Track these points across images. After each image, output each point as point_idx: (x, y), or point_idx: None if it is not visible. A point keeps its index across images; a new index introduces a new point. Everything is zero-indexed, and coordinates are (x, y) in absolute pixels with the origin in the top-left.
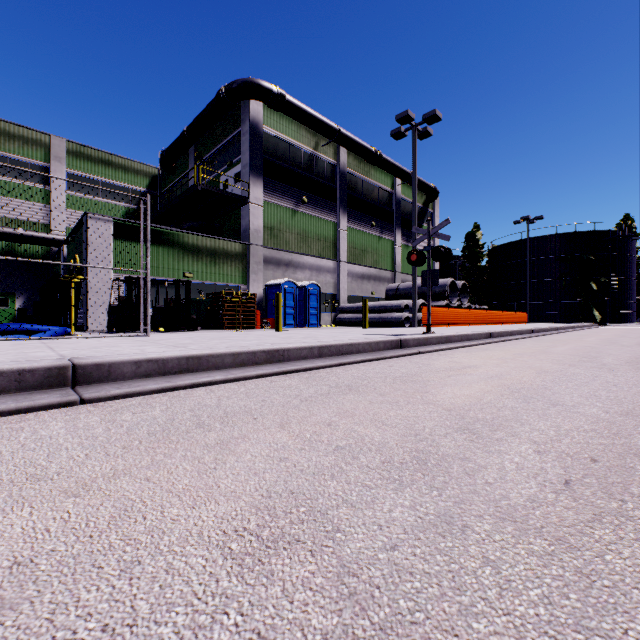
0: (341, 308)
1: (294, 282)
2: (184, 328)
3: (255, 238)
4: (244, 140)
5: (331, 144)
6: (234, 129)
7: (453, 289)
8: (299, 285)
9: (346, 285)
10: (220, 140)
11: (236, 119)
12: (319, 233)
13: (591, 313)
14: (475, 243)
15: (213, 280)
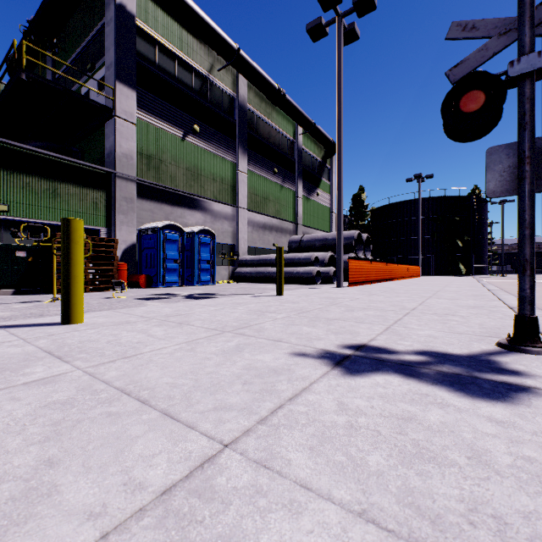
0: (241, 261)
1: (179, 226)
2: None
3: (124, 165)
4: (108, 31)
5: (229, 71)
6: (97, 21)
7: (358, 242)
8: (186, 231)
9: (246, 235)
10: (82, 40)
11: (100, 8)
12: (214, 172)
13: (457, 266)
14: (361, 204)
15: (51, 218)
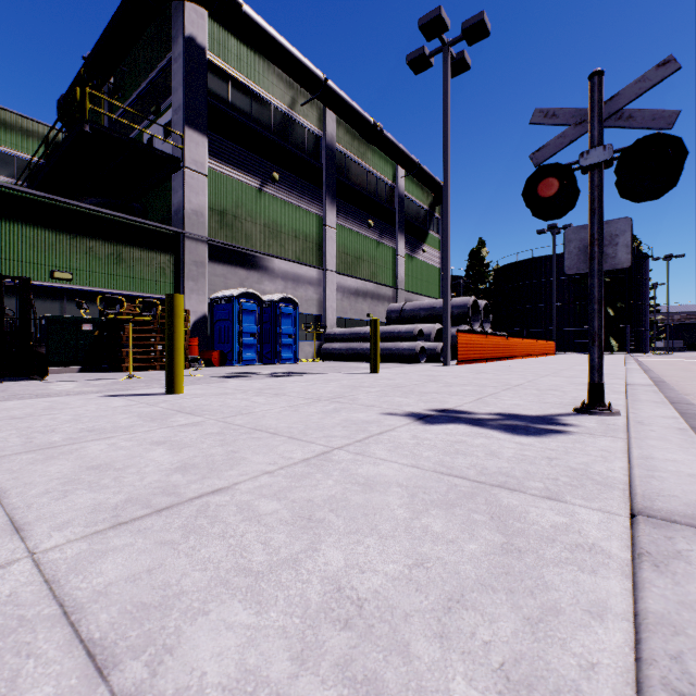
0: (328, 335)
1: (256, 294)
2: (13, 373)
3: (194, 224)
4: (176, 69)
5: (314, 105)
6: (163, 56)
7: (474, 311)
8: (265, 299)
9: (335, 303)
10: (144, 77)
11: (166, 40)
12: (297, 228)
13: (607, 342)
14: (480, 261)
15: (115, 287)
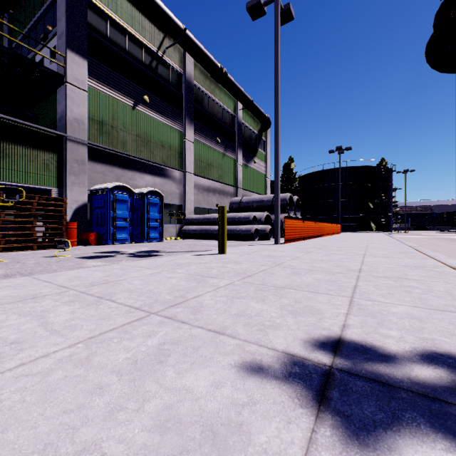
0: (187, 219)
1: (128, 187)
2: None
3: (75, 129)
4: (59, 2)
5: (177, 50)
6: None
7: (290, 203)
8: (135, 192)
9: (192, 196)
10: (36, 11)
11: None
12: (163, 139)
13: (369, 224)
14: (290, 171)
15: None
